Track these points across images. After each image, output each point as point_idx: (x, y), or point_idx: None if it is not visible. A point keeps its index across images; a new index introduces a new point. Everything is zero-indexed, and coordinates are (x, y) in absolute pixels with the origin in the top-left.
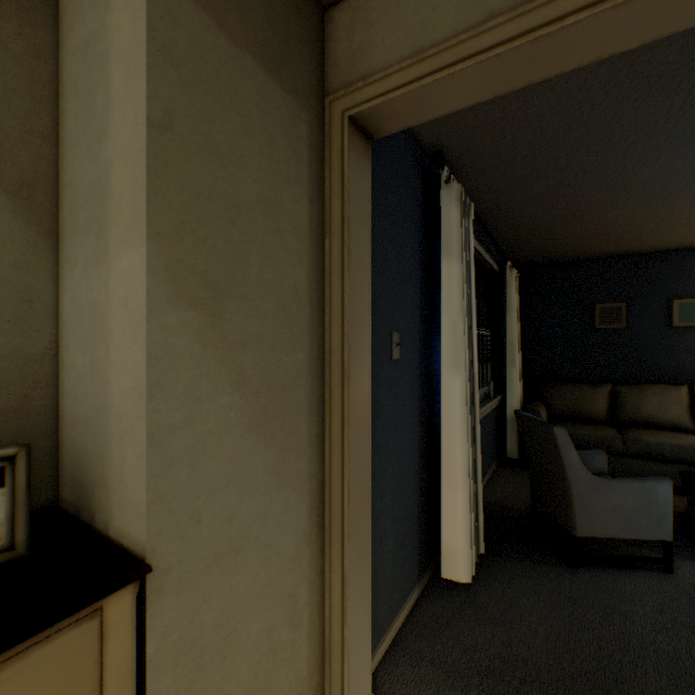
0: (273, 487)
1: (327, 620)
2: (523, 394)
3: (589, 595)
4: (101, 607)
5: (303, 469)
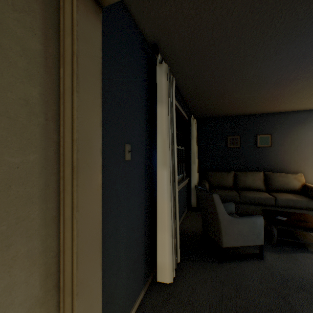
0: None
1: None
2: (199, 177)
3: (229, 278)
4: None
5: (35, 248)
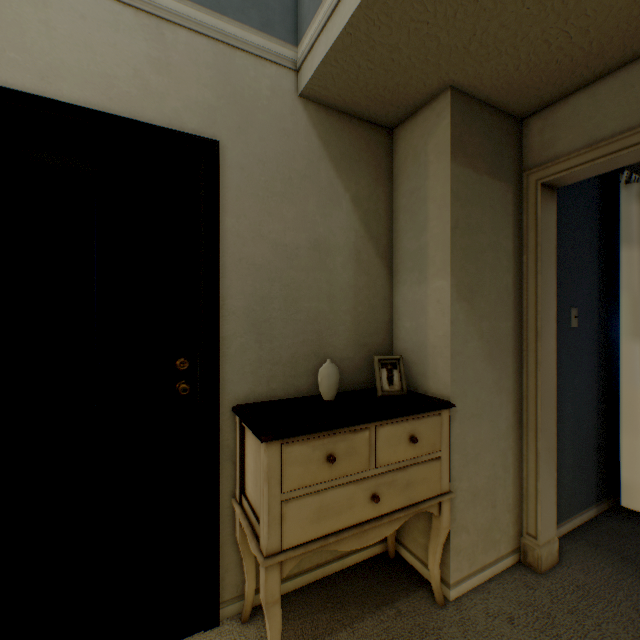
0: (494, 391)
1: (524, 478)
2: None
3: None
4: (441, 413)
5: (509, 387)
